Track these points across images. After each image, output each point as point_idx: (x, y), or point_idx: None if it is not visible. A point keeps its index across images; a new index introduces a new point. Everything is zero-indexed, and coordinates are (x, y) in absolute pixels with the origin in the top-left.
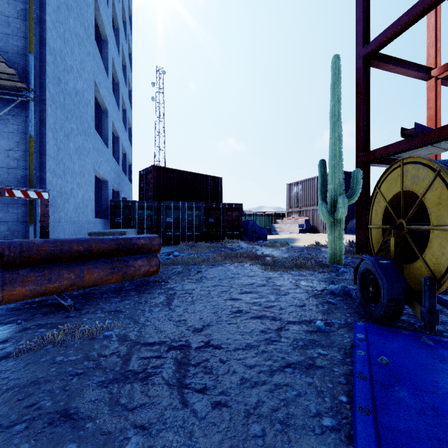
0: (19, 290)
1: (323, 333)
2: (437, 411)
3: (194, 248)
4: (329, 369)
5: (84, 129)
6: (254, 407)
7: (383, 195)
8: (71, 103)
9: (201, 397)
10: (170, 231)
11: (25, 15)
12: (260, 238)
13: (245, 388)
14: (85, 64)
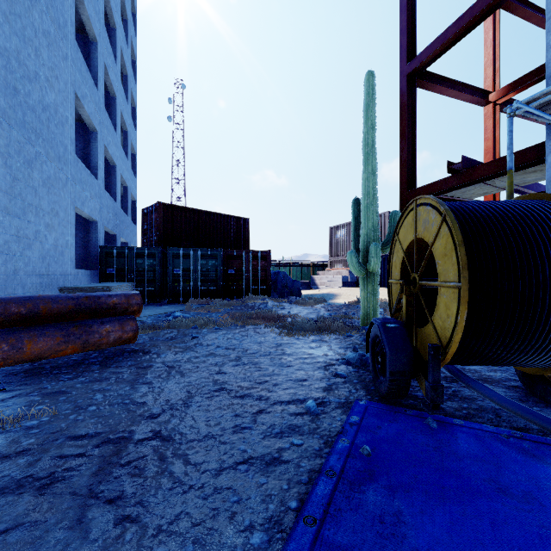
0: None
1: (311, 416)
2: (400, 516)
3: (205, 307)
4: (295, 465)
5: (57, 154)
6: (171, 521)
7: (401, 243)
8: (36, 121)
9: (108, 510)
10: (178, 285)
11: None
12: (293, 293)
13: (173, 494)
14: (60, 71)
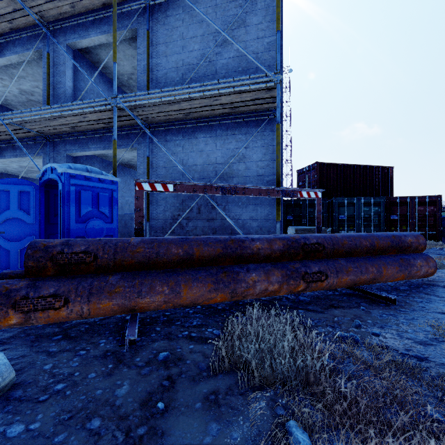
0: (345, 279)
1: None
2: None
3: None
4: None
5: None
6: None
7: None
8: None
9: None
10: (343, 229)
11: (269, 46)
12: None
13: None
14: None
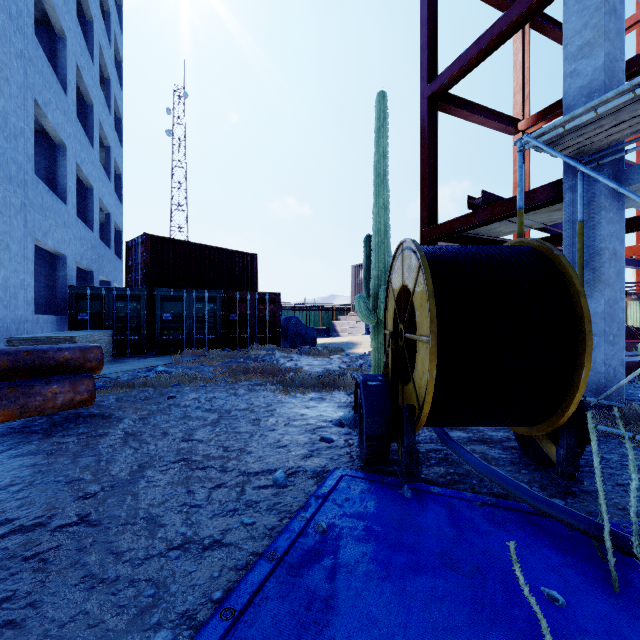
0: None
1: (276, 489)
2: (332, 601)
3: (197, 360)
4: (236, 548)
5: (8, 174)
6: (63, 623)
7: (393, 290)
8: None
9: None
10: (168, 333)
11: None
12: (307, 342)
13: (77, 591)
14: (12, 72)
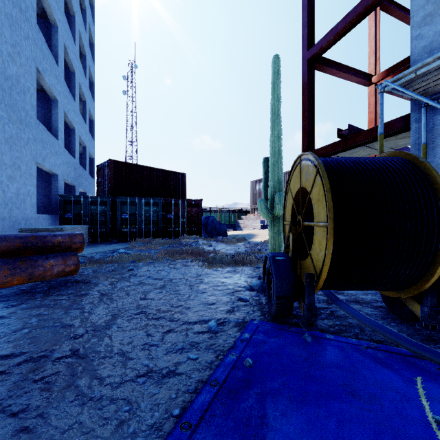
0: None
1: (211, 334)
2: (264, 419)
3: (146, 245)
4: (186, 376)
5: (19, 117)
6: (64, 430)
7: (291, 192)
8: None
9: (10, 422)
10: (126, 227)
11: None
12: (220, 234)
13: (73, 406)
14: (22, 48)
